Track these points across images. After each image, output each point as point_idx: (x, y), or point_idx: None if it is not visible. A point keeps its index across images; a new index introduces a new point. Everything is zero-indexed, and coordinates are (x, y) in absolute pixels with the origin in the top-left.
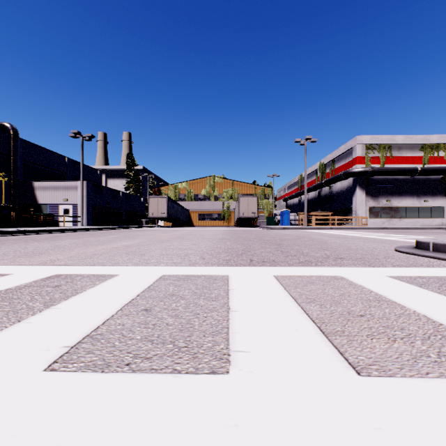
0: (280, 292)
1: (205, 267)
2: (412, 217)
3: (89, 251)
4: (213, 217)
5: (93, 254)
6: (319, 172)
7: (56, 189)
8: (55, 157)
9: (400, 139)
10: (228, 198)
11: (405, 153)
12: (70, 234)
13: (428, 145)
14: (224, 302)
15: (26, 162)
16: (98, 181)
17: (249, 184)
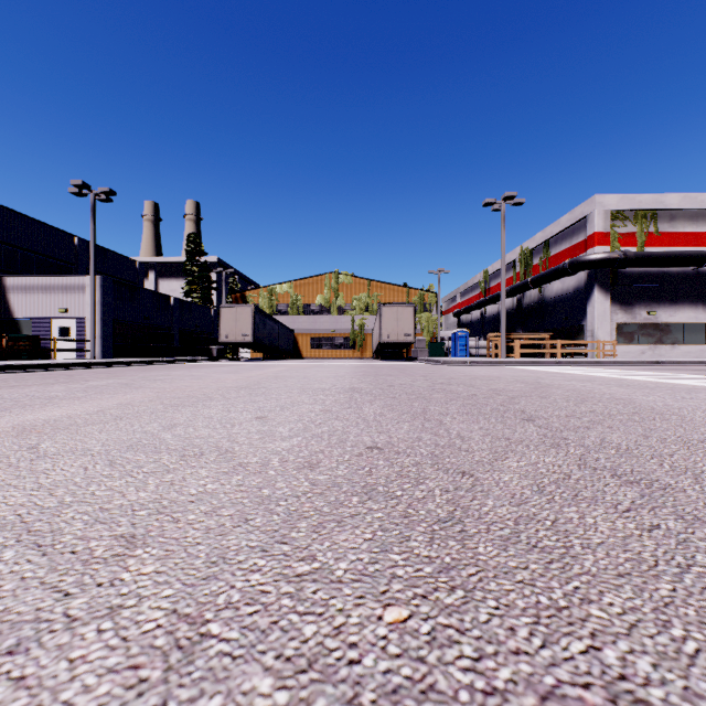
0: None
1: None
2: (694, 343)
3: None
4: (336, 343)
5: None
6: (520, 264)
7: (45, 291)
8: (53, 235)
9: (673, 200)
10: (361, 311)
11: (682, 227)
12: (24, 376)
13: None
14: None
15: None
16: (137, 280)
17: (397, 286)
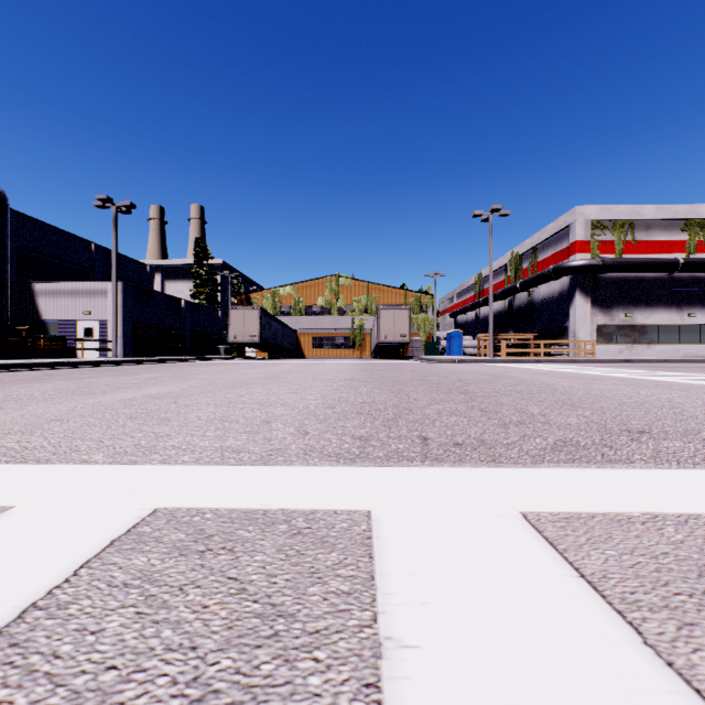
0: (650, 684)
1: (300, 468)
2: (668, 342)
3: (54, 411)
4: (336, 343)
5: (51, 419)
6: (511, 268)
7: (71, 295)
8: (73, 242)
9: (648, 211)
10: (360, 312)
11: (656, 235)
12: (79, 371)
13: (696, 221)
14: None
15: (23, 249)
16: (148, 283)
17: (395, 288)
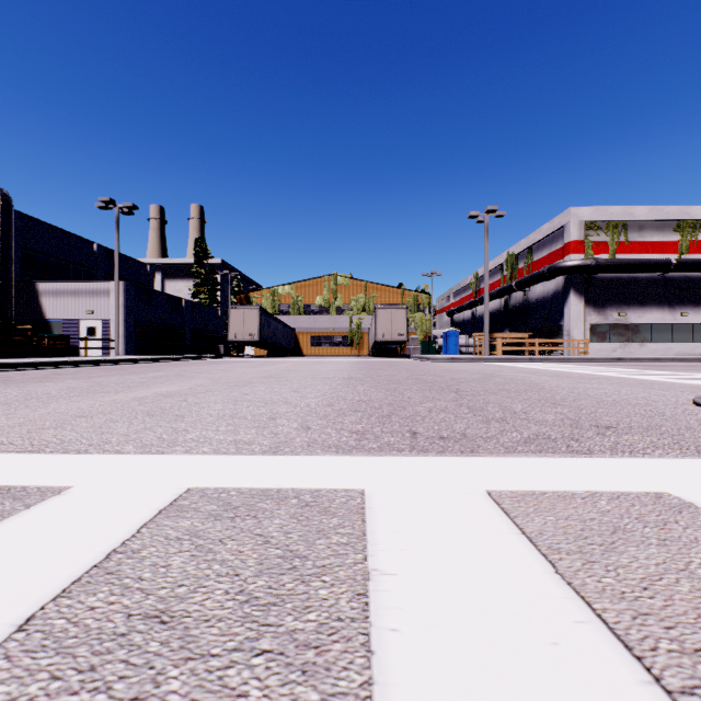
0: (551, 594)
1: (305, 457)
2: (661, 341)
3: (76, 409)
4: (335, 342)
5: (76, 416)
6: (506, 268)
7: (74, 295)
8: (76, 242)
9: (641, 212)
10: (358, 311)
11: (649, 236)
12: (86, 370)
13: (688, 222)
14: (350, 696)
15: (27, 249)
16: (148, 283)
17: (392, 287)
